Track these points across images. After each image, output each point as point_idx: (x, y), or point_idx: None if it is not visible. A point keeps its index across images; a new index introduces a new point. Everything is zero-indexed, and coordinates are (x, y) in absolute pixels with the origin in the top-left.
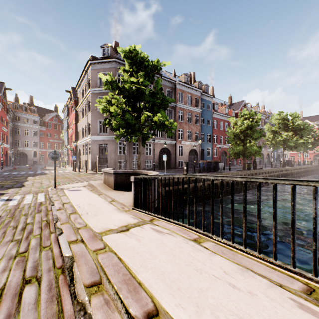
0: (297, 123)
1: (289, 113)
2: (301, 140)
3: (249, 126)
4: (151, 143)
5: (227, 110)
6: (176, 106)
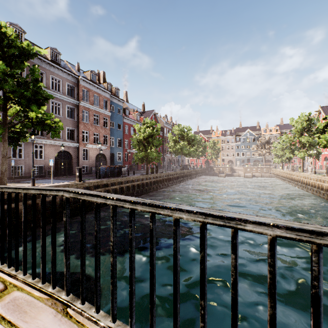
0: (190, 135)
1: (185, 126)
2: (192, 149)
3: (150, 134)
4: (43, 145)
5: (139, 117)
6: (79, 104)
